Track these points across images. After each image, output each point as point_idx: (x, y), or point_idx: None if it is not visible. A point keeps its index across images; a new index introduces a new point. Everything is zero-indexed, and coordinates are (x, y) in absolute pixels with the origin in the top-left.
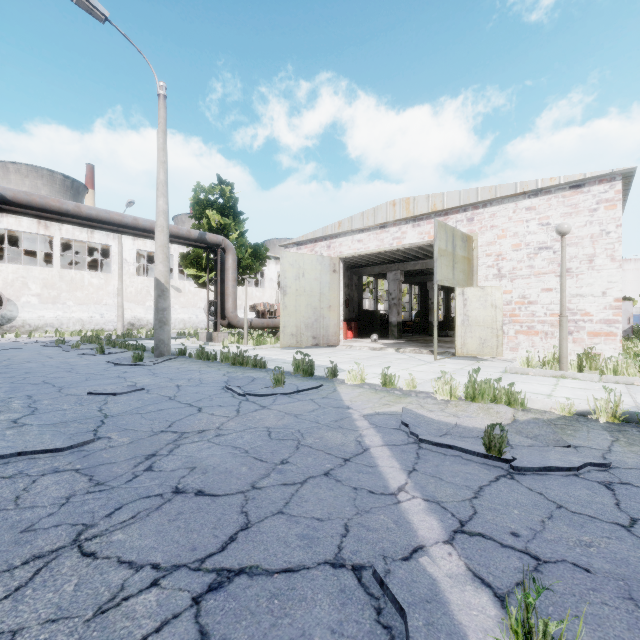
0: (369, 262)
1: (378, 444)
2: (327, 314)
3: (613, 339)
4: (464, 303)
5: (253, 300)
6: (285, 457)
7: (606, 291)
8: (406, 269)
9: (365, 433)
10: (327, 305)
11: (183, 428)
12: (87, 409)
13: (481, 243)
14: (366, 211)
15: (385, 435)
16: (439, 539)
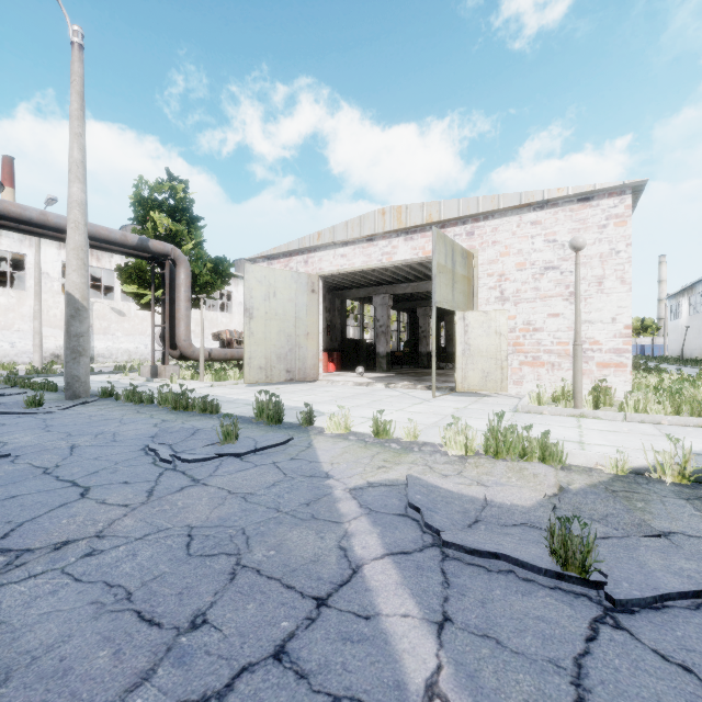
0: (354, 283)
1: (376, 554)
2: (304, 343)
3: (623, 370)
4: (465, 329)
5: (218, 327)
6: (203, 607)
7: (616, 317)
8: (395, 292)
9: (353, 528)
10: (304, 332)
11: (28, 540)
12: None
13: (482, 261)
14: (351, 220)
15: (386, 531)
16: None
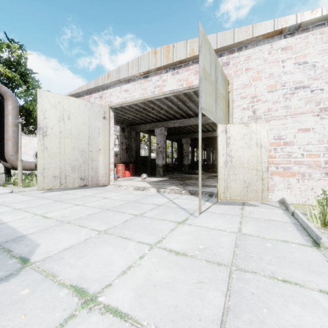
0: (142, 120)
1: None
2: (96, 157)
3: None
4: (227, 142)
5: None
6: None
7: None
8: (168, 126)
9: None
10: (96, 148)
11: None
12: None
13: (236, 86)
14: (131, 61)
15: None
16: None
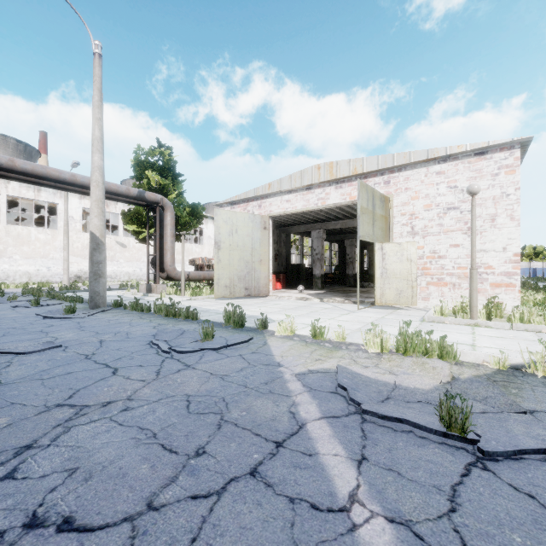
0: (296, 221)
1: (315, 416)
2: (258, 267)
3: (512, 289)
4: (383, 257)
5: (193, 255)
6: (202, 443)
7: (506, 247)
8: (328, 228)
9: (299, 400)
10: (258, 259)
11: (85, 399)
12: None
13: (396, 203)
14: (294, 174)
15: (322, 402)
16: None
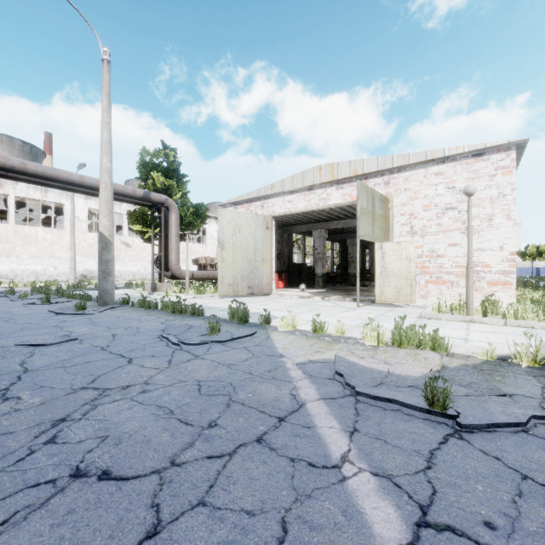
0: (298, 221)
1: (314, 398)
2: (261, 266)
3: (509, 287)
4: (382, 256)
5: (196, 255)
6: (214, 418)
7: (503, 246)
8: (330, 227)
9: (299, 385)
10: (261, 258)
11: (106, 383)
12: (8, 363)
13: (396, 204)
14: (295, 175)
15: (320, 387)
16: (401, 540)
